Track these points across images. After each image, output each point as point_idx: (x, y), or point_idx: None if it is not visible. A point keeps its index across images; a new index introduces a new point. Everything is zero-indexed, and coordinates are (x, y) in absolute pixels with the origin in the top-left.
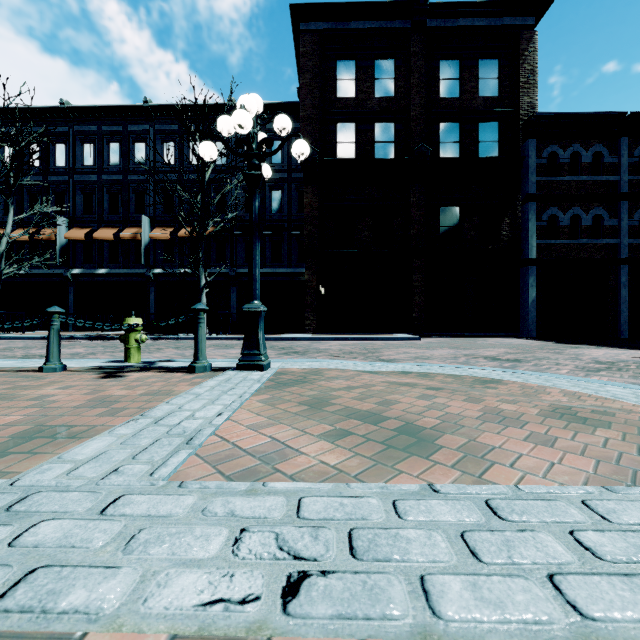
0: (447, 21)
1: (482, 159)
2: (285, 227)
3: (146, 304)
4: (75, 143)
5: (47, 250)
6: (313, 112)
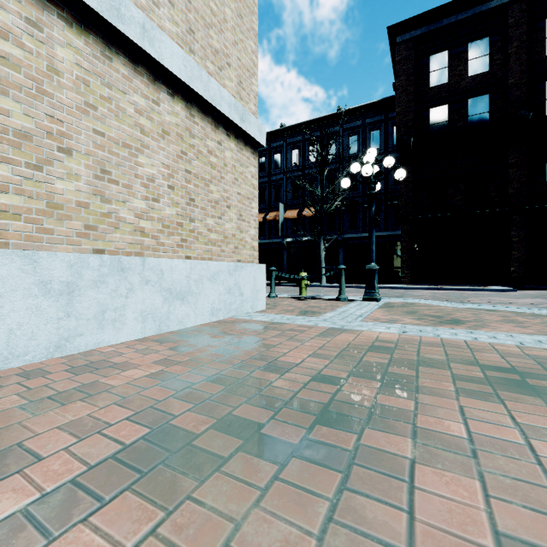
0: None
1: None
2: (382, 199)
3: (281, 263)
4: None
5: None
6: (407, 106)
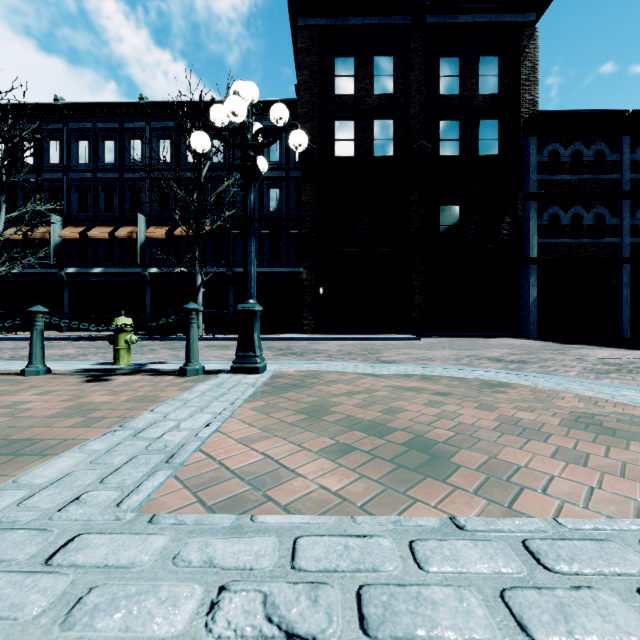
0: (447, 17)
1: (482, 157)
2: (283, 226)
3: (142, 304)
4: (70, 140)
5: (41, 249)
6: (311, 109)
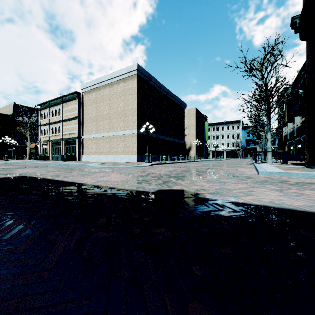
0: None
1: None
2: None
3: None
4: None
5: None
6: None
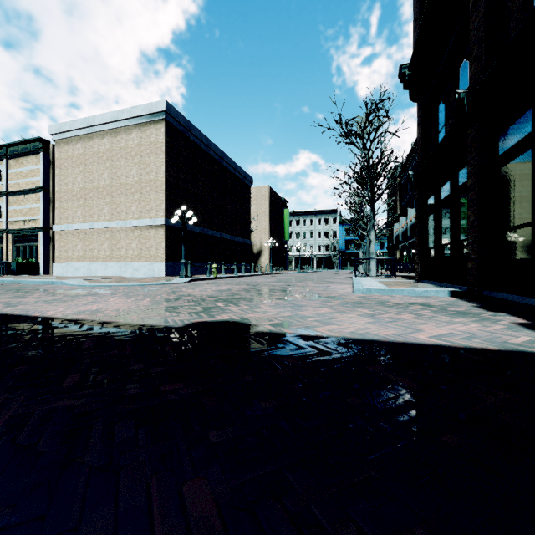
0: None
1: None
2: None
3: None
4: None
5: None
6: (416, 11)
